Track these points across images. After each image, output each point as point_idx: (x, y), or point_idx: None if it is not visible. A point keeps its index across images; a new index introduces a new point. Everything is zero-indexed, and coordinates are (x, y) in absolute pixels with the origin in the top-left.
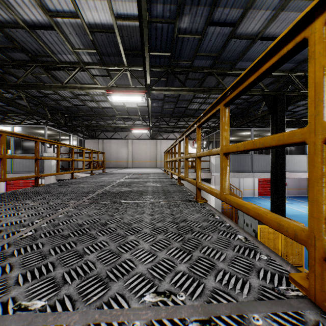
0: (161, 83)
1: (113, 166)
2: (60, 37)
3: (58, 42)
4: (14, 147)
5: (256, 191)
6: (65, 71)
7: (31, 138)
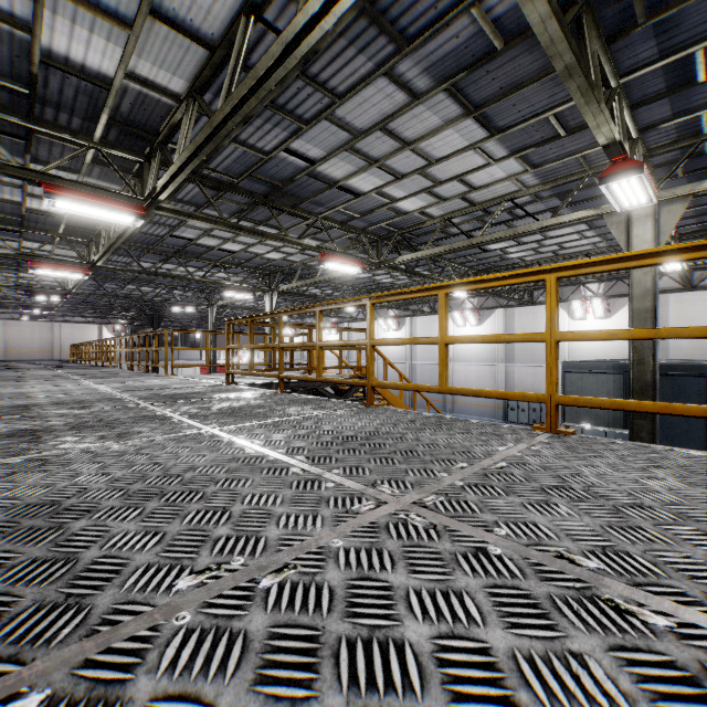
0: None
1: None
2: None
3: None
4: None
5: None
6: None
7: None
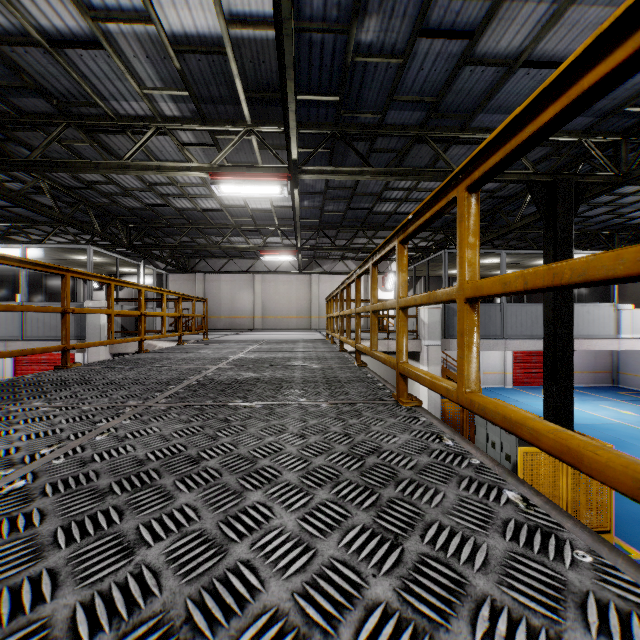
0: (319, 159)
1: (224, 327)
2: (115, 64)
3: (112, 75)
4: (26, 290)
5: (510, 377)
6: (128, 135)
7: (54, 269)
